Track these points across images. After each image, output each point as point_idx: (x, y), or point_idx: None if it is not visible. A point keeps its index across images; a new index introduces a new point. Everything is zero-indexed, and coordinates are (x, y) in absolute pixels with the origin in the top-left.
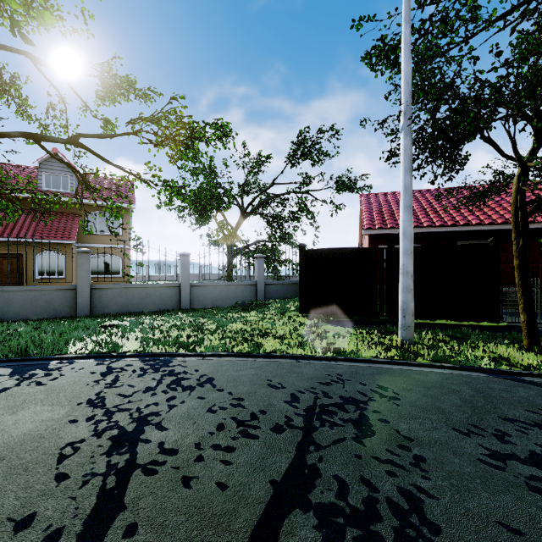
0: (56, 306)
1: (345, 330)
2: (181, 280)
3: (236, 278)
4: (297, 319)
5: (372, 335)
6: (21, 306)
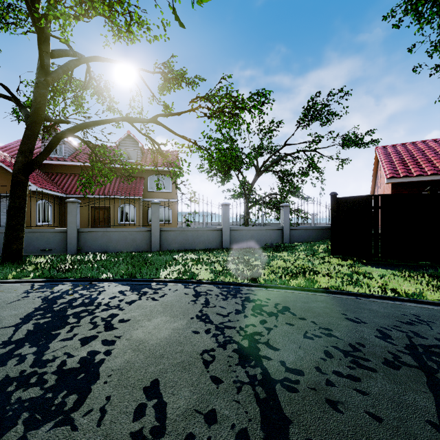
0: (138, 243)
1: (392, 272)
2: (223, 225)
3: (265, 223)
4: (331, 260)
5: (422, 279)
6: (117, 243)
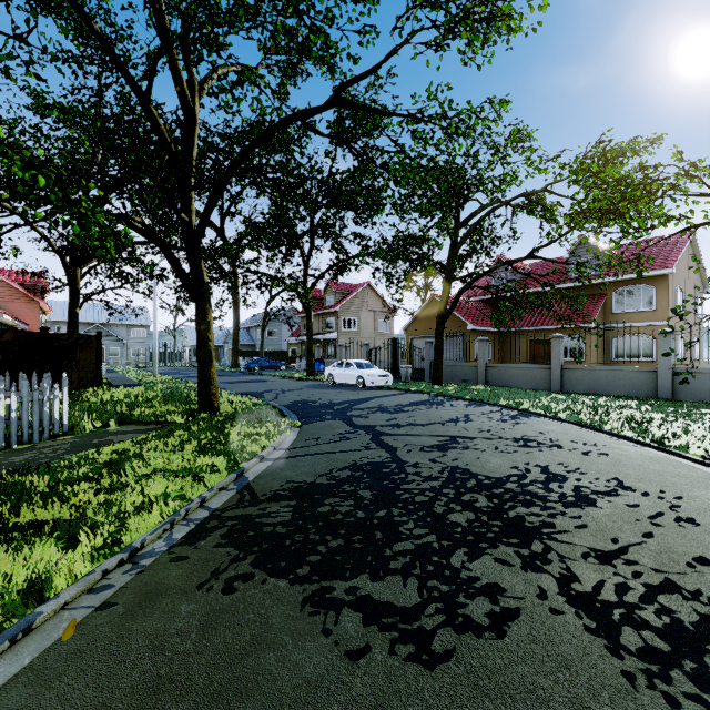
0: (537, 381)
1: None
2: (657, 364)
3: None
4: None
5: None
6: (517, 379)
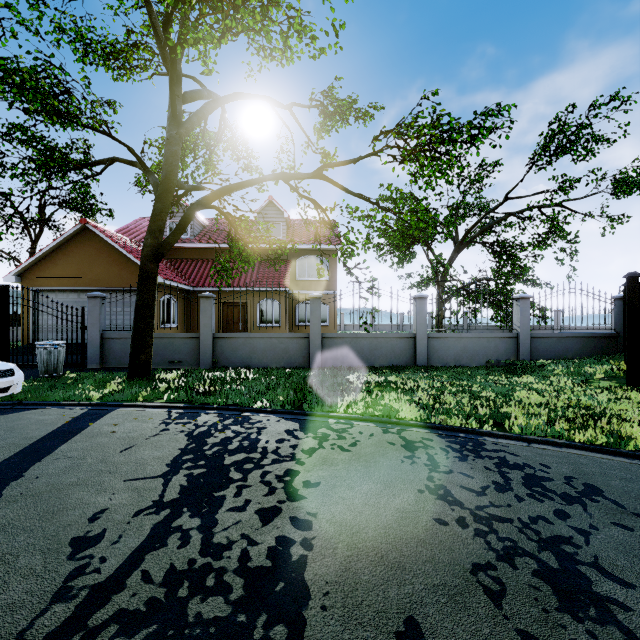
0: (291, 354)
1: None
2: (416, 330)
3: (487, 327)
4: (630, 395)
5: None
6: (263, 354)
